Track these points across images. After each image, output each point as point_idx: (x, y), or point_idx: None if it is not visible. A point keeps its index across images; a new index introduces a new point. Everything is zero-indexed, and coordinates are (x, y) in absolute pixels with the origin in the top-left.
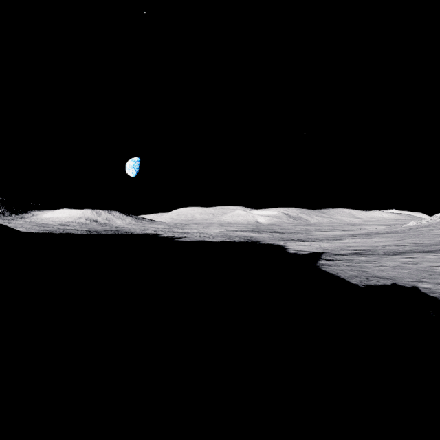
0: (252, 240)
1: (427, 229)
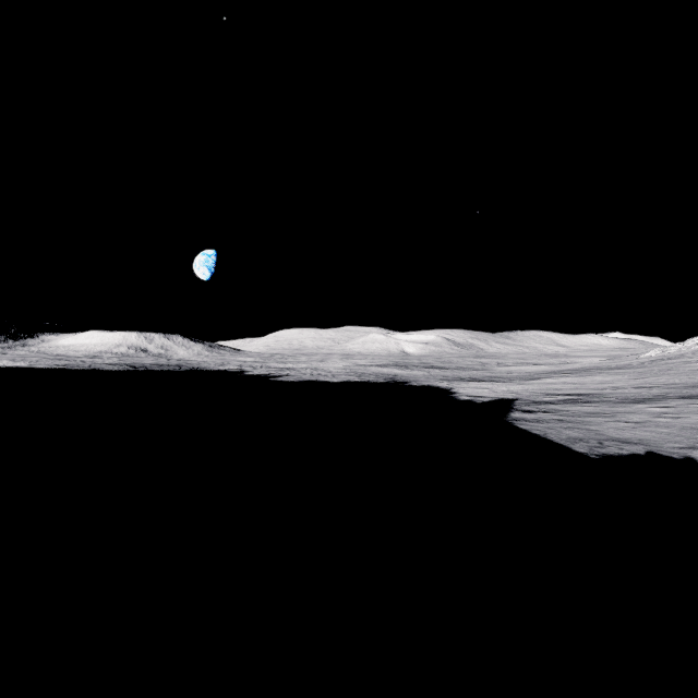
0: (397, 379)
1: (681, 362)
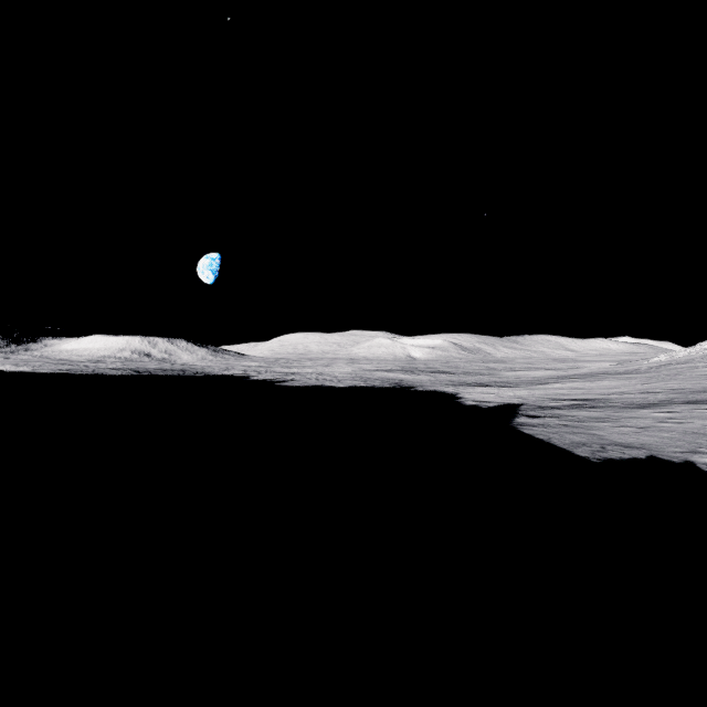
0: (403, 384)
1: (689, 367)
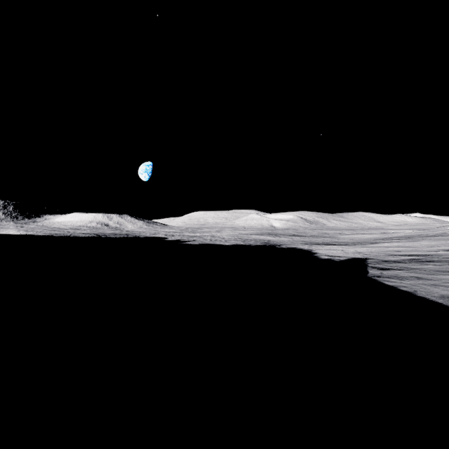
0: (270, 243)
1: None
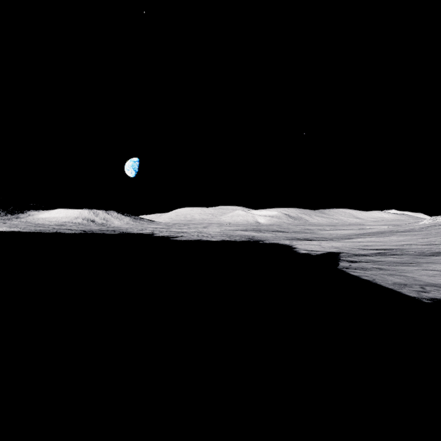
0: (254, 239)
1: None
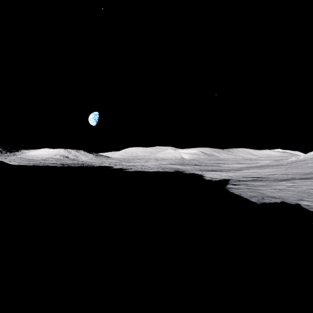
0: (179, 170)
1: (304, 163)
